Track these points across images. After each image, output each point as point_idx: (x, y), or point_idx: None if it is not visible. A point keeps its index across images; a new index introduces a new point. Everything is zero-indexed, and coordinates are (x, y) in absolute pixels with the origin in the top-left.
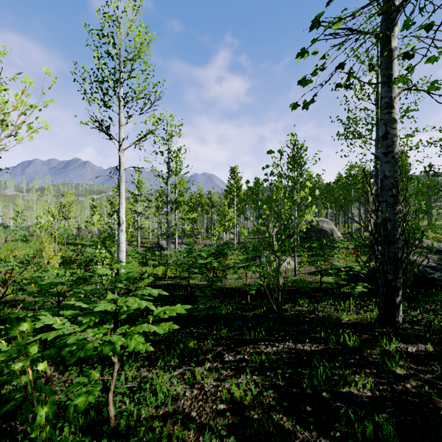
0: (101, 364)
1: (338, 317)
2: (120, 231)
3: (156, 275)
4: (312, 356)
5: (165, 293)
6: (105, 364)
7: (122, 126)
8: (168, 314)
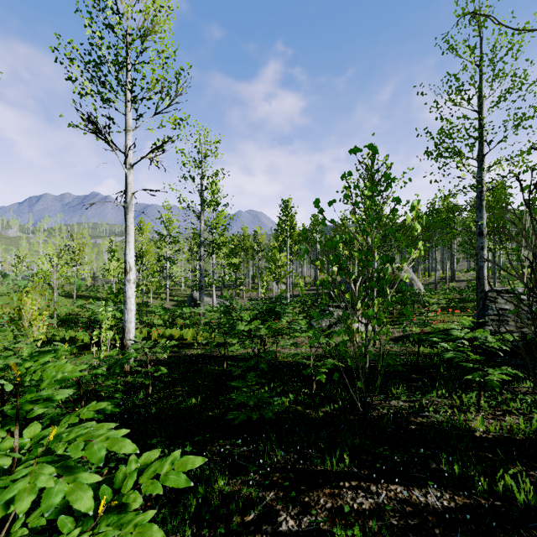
0: (49, 530)
1: (465, 424)
2: (127, 282)
3: (183, 341)
4: (451, 527)
5: (129, 447)
6: (56, 533)
7: (130, 132)
8: (143, 491)
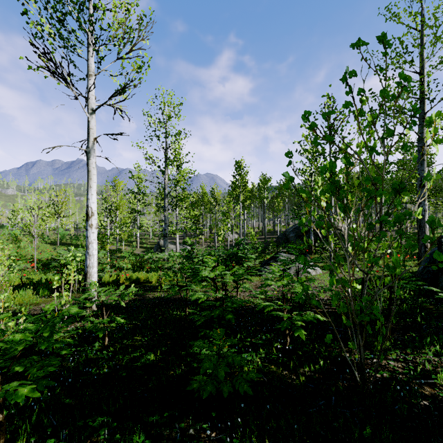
0: None
1: None
2: (88, 227)
3: (149, 284)
4: None
5: None
6: None
7: (92, 76)
8: None
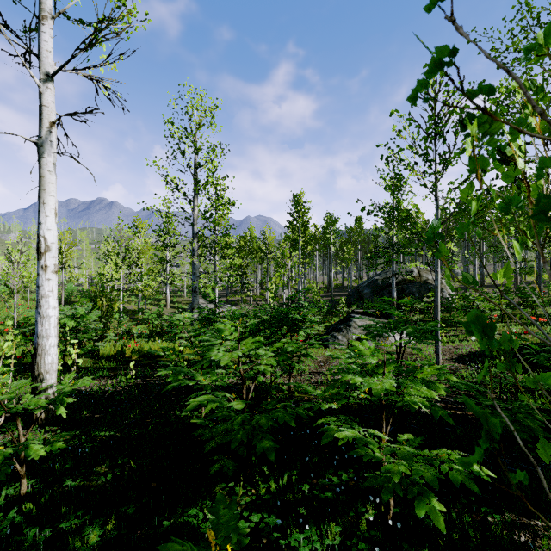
0: None
1: None
2: (40, 269)
3: (165, 358)
4: None
5: None
6: None
7: (47, 20)
8: None
